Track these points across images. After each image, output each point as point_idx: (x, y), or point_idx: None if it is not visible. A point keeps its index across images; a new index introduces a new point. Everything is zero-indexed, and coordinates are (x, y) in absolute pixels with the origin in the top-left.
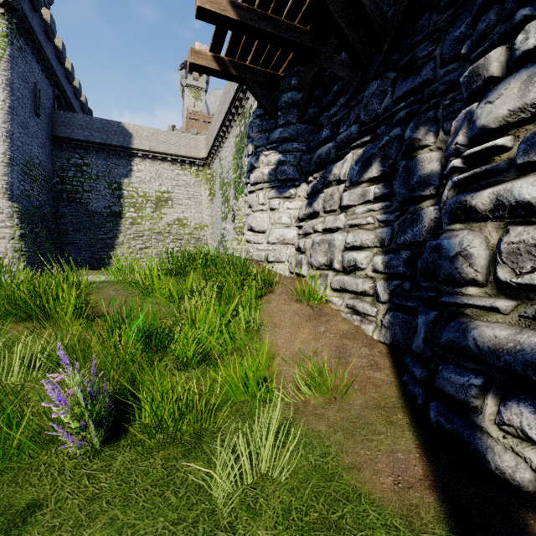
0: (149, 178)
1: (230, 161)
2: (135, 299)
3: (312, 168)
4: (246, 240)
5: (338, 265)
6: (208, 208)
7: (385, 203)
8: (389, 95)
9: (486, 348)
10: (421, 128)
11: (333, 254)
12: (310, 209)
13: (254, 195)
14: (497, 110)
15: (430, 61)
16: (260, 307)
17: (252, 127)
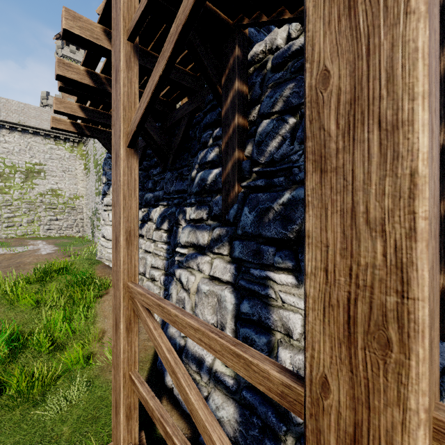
0: (18, 150)
1: (103, 147)
2: (3, 310)
3: (144, 204)
4: (101, 244)
5: (148, 275)
6: (84, 181)
7: (167, 247)
8: (174, 185)
9: (170, 336)
10: (181, 214)
11: (146, 268)
12: (141, 231)
13: (106, 213)
14: (183, 238)
15: (187, 180)
16: (97, 306)
17: (106, 163)
